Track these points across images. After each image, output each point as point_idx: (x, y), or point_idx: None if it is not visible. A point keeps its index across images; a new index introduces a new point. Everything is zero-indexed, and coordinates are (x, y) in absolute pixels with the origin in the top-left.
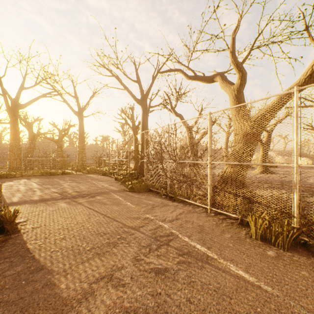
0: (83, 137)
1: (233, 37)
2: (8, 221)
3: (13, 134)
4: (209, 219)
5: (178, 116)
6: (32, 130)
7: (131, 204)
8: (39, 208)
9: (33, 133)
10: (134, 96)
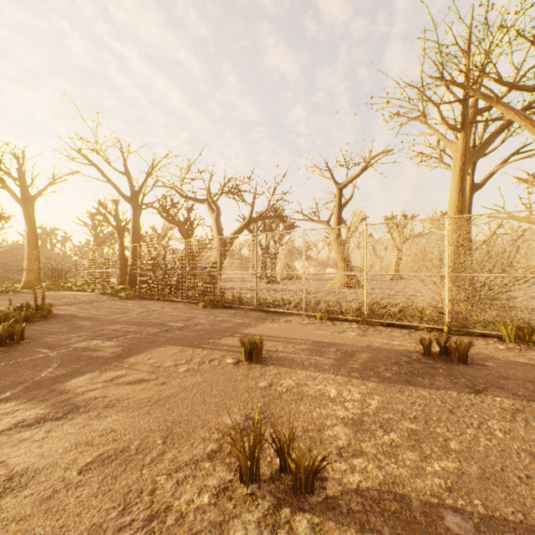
0: (36, 239)
1: (208, 184)
2: (46, 308)
3: None
4: (184, 305)
5: (176, 224)
6: None
7: (128, 304)
8: None
9: None
10: (122, 193)
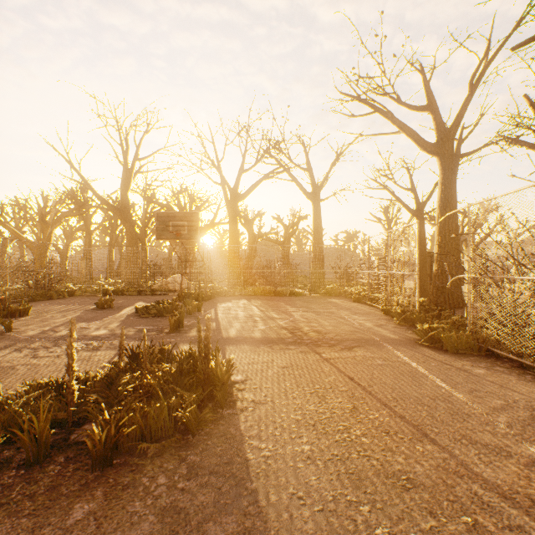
0: (320, 234)
1: None
2: (220, 379)
3: (232, 237)
4: None
5: None
6: (252, 231)
7: (450, 388)
8: (261, 356)
9: (253, 234)
10: (421, 140)
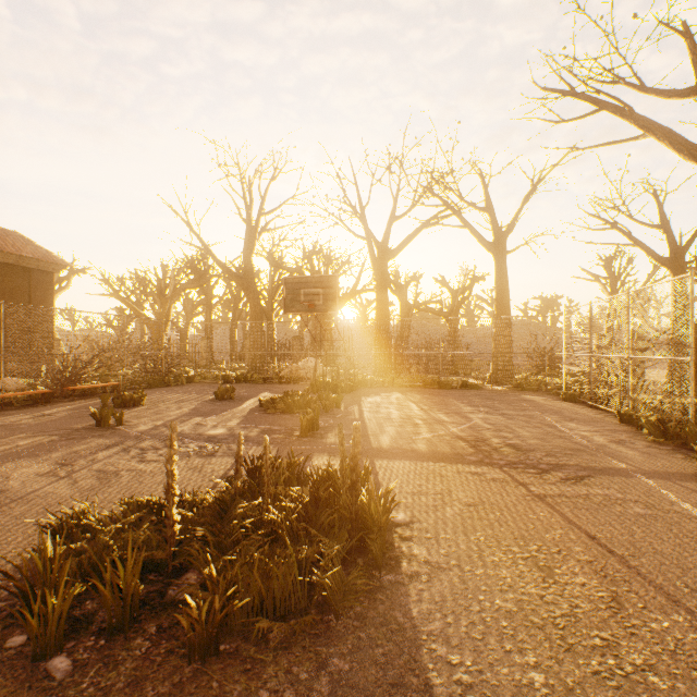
0: (505, 301)
1: None
2: (374, 521)
3: (379, 308)
4: None
5: None
6: (405, 299)
7: None
8: (431, 482)
9: (406, 304)
10: (685, 144)
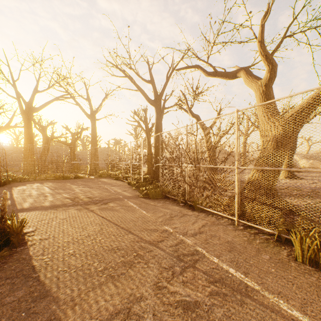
0: (96, 140)
1: (262, 24)
2: (14, 231)
3: (27, 138)
4: (238, 233)
5: (194, 116)
6: (46, 134)
7: (146, 213)
8: (49, 215)
9: (47, 136)
10: (148, 97)
